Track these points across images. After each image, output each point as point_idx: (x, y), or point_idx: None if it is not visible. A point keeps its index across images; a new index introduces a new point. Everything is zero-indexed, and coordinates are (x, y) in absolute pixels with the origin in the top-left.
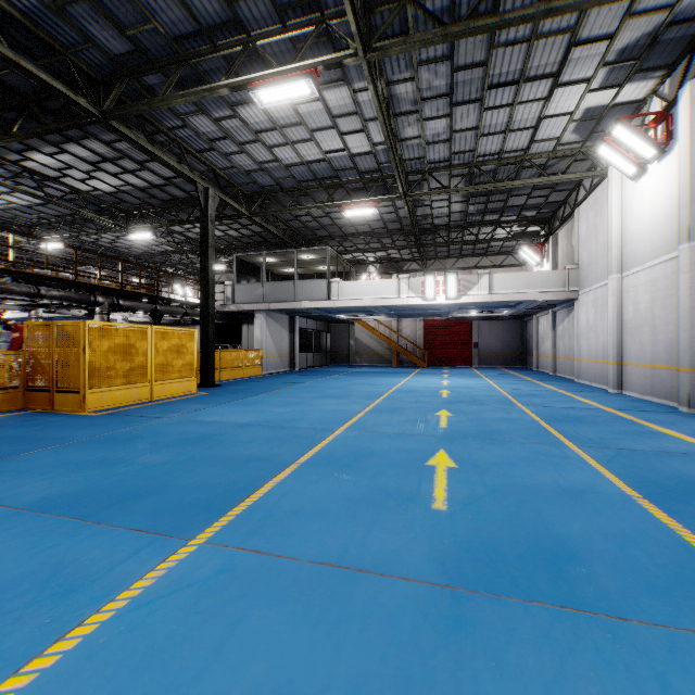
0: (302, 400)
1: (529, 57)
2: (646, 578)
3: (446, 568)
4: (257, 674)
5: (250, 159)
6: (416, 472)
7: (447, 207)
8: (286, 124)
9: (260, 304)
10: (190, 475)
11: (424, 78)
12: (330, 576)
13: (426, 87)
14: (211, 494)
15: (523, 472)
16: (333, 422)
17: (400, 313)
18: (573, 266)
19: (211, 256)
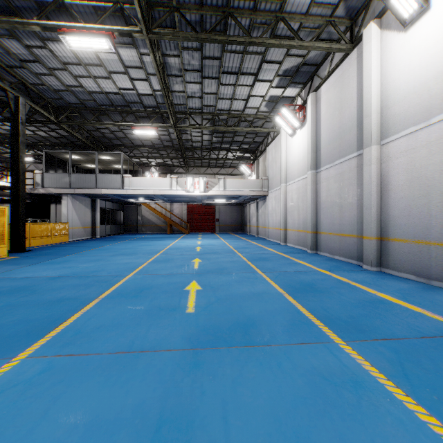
0: (102, 257)
1: (243, 61)
2: (281, 327)
3: (192, 340)
4: (74, 419)
5: (58, 81)
6: (178, 295)
7: (201, 137)
8: (89, 63)
9: (66, 189)
10: (9, 316)
11: (185, 57)
12: (123, 358)
13: (187, 63)
14: (29, 326)
15: (236, 288)
16: (126, 271)
17: (172, 199)
18: (266, 178)
19: (22, 150)
